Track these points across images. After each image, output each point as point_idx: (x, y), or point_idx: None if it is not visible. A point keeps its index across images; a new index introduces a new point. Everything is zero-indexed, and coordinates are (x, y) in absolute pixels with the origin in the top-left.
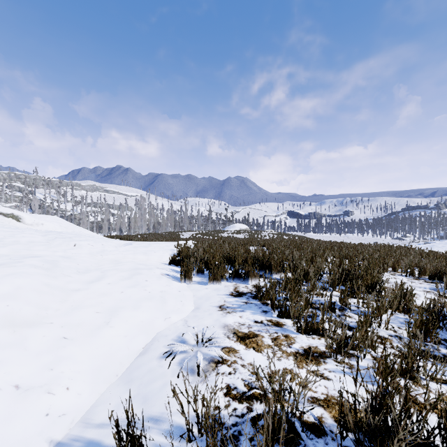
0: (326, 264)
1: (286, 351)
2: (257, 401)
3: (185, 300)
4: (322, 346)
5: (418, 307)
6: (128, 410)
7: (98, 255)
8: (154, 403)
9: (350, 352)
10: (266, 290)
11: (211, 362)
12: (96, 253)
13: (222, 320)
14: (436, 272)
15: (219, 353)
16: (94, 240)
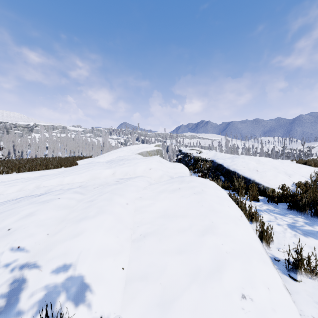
0: None
1: None
2: None
3: None
4: None
5: None
6: None
7: None
8: None
9: None
10: None
11: None
12: None
13: None
14: None
15: None
16: None
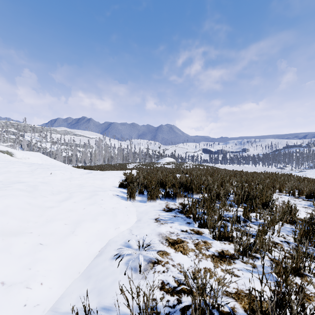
0: (231, 187)
1: (205, 254)
2: (184, 294)
3: (130, 214)
4: (231, 249)
5: (299, 219)
6: (86, 305)
7: (68, 180)
8: (107, 295)
9: (253, 254)
10: (189, 207)
11: (149, 262)
12: (66, 179)
13: (157, 229)
14: (311, 193)
15: (155, 255)
16: (65, 170)
